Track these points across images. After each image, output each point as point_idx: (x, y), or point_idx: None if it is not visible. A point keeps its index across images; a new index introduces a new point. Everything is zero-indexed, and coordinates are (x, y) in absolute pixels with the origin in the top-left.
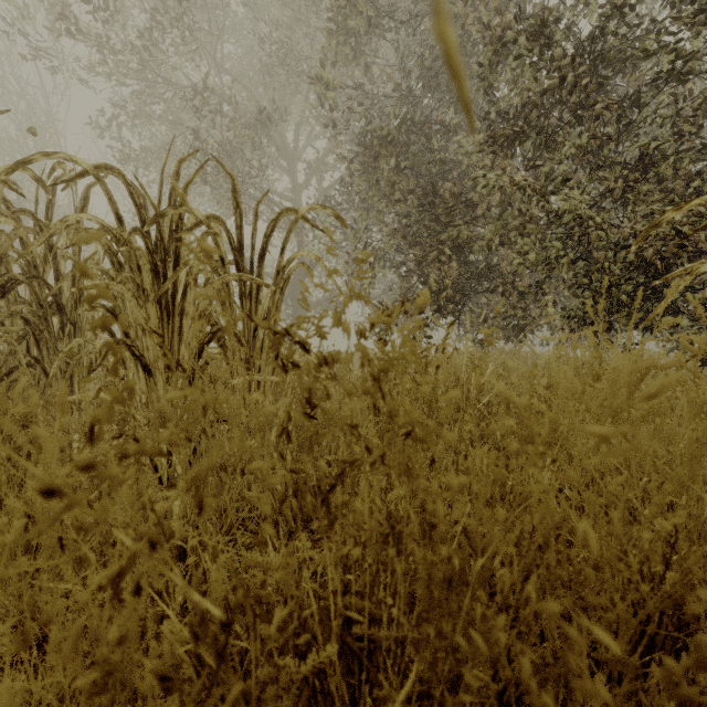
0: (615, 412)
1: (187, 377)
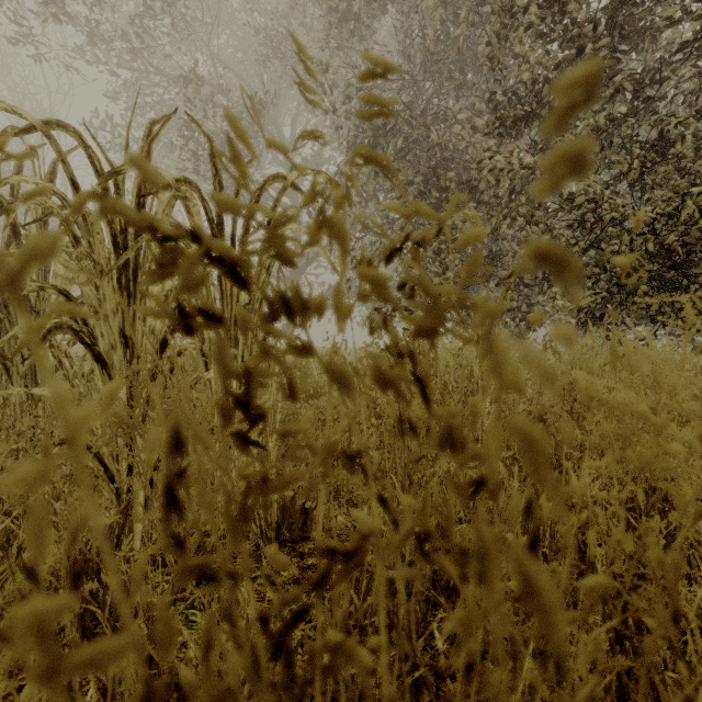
0: None
1: (150, 370)
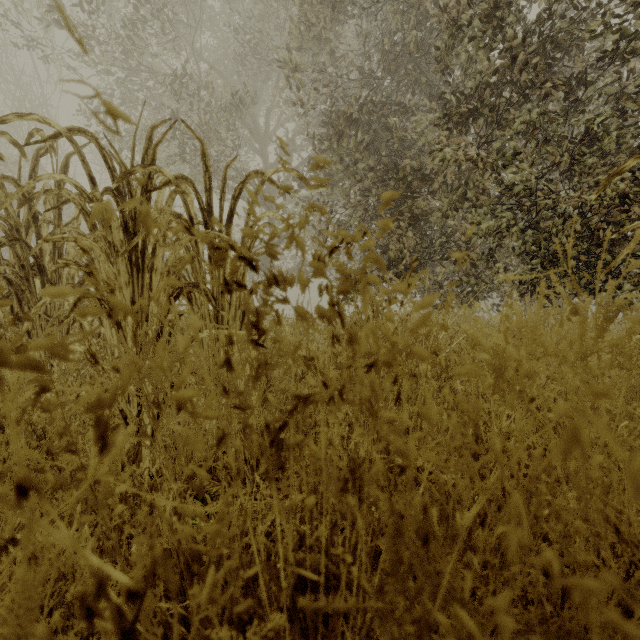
0: (584, 356)
1: (156, 330)
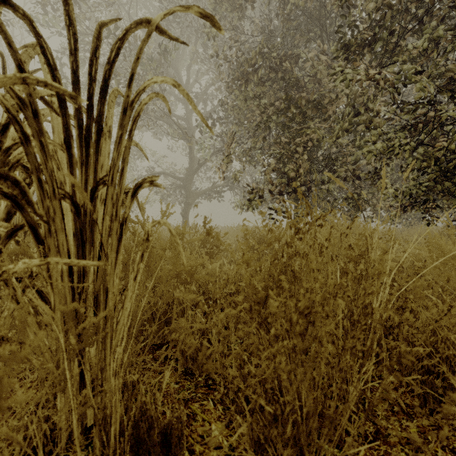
0: None
1: None
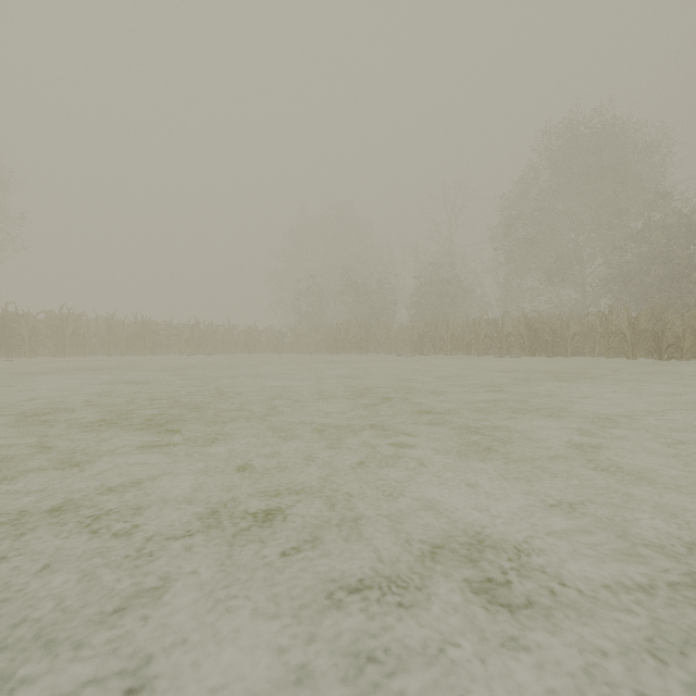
0: None
1: None
